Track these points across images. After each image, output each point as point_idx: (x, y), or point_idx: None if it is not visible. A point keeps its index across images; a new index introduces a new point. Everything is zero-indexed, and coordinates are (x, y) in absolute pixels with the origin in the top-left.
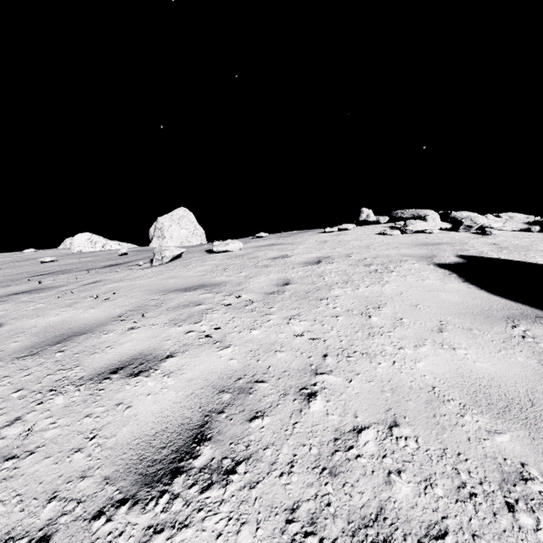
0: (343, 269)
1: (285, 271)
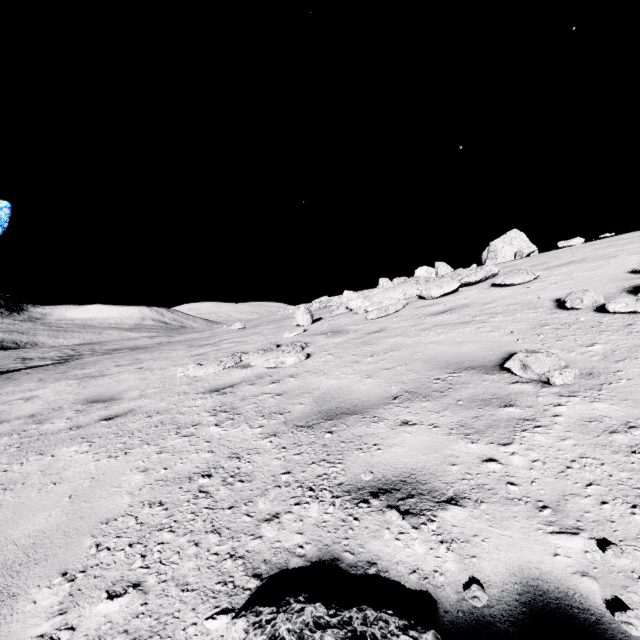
0: None
1: (615, 242)
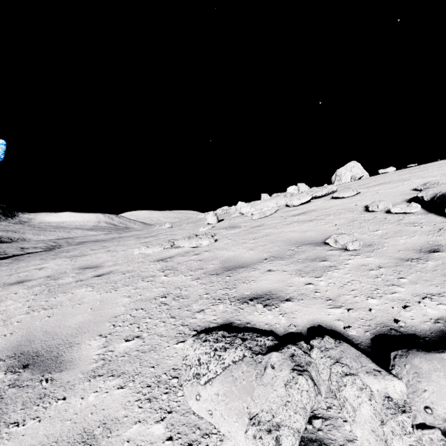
0: (442, 165)
1: (413, 170)
